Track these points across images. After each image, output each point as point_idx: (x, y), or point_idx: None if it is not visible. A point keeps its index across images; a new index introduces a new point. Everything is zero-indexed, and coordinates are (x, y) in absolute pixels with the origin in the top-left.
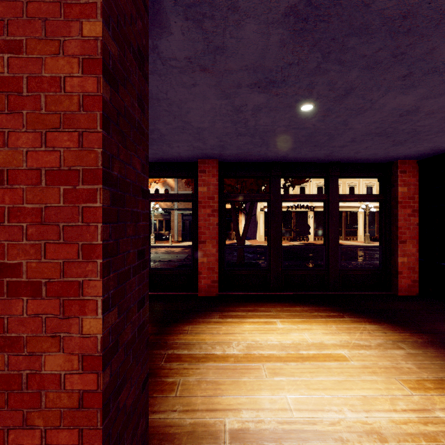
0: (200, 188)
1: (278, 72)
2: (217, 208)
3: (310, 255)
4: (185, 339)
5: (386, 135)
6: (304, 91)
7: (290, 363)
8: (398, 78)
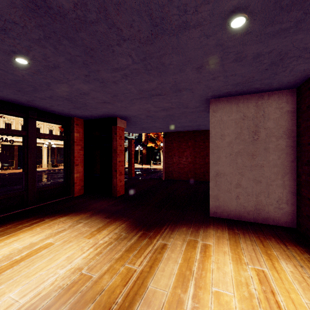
0: None
1: (1, 20)
2: None
3: (0, 183)
4: None
5: (71, 101)
6: (22, 48)
7: (5, 272)
8: (83, 75)
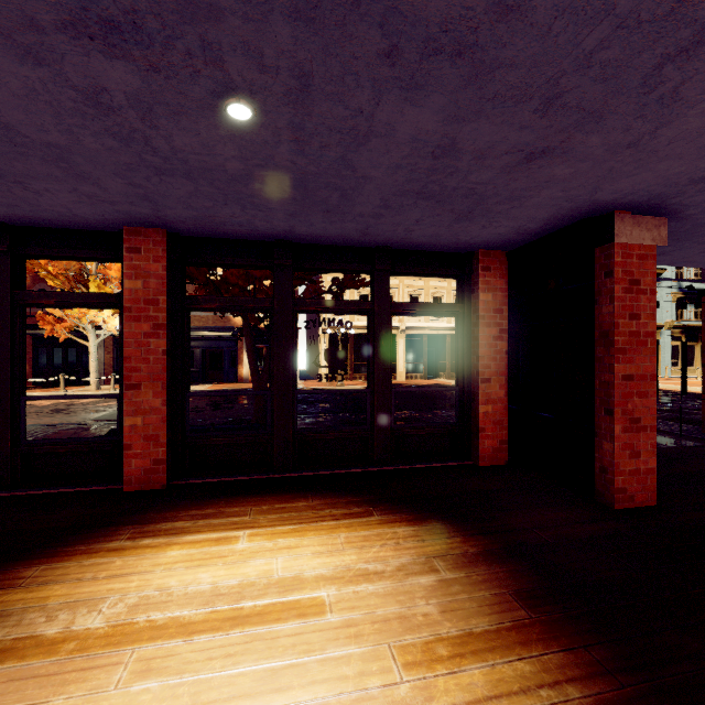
0: (129, 281)
1: None
2: (164, 322)
3: None
4: None
5: (434, 197)
6: (208, 66)
7: (198, 638)
8: (379, 60)
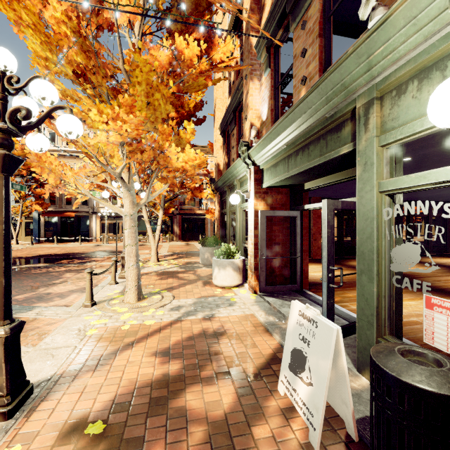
0: None
1: None
2: None
3: None
4: (426, 262)
5: None
6: None
7: None
8: None
